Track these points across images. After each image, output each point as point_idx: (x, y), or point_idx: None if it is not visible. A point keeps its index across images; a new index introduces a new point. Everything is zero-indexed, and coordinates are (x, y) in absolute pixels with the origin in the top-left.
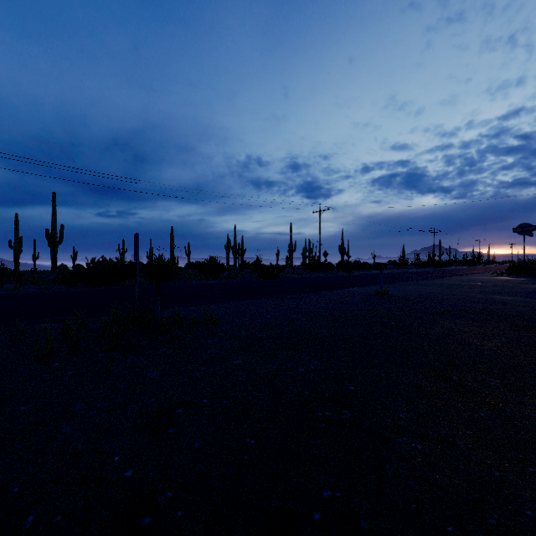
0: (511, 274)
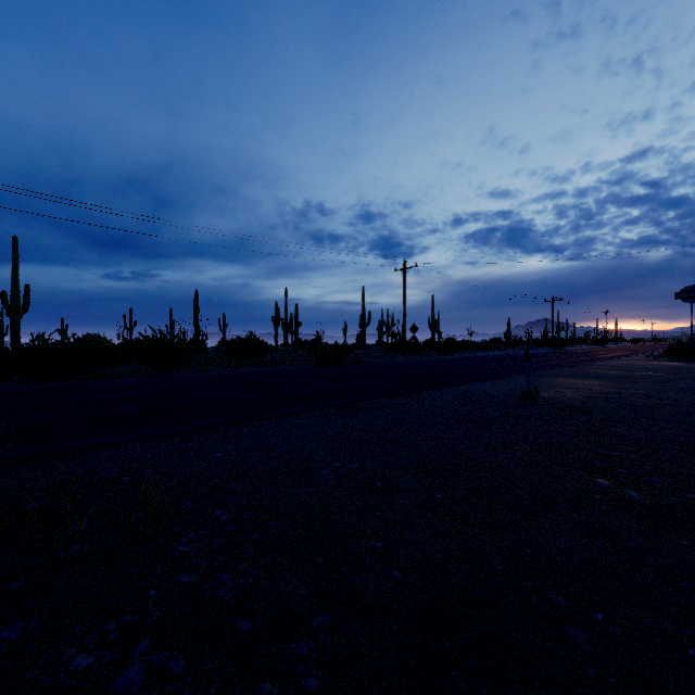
0: (674, 357)
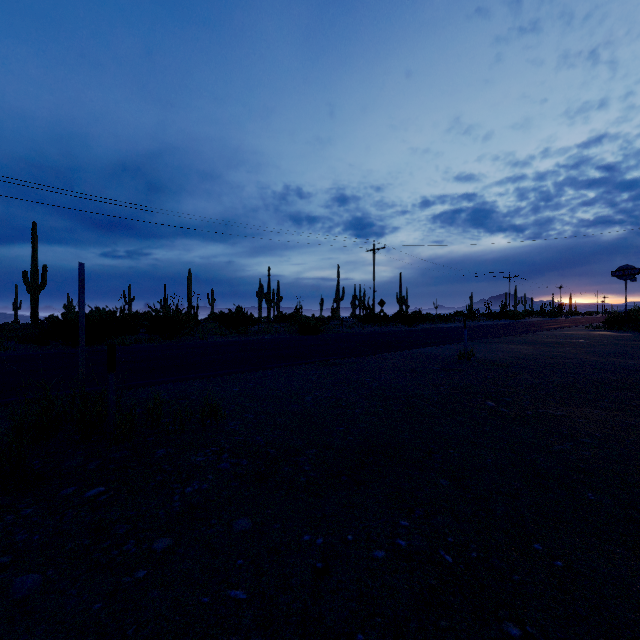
0: (610, 328)
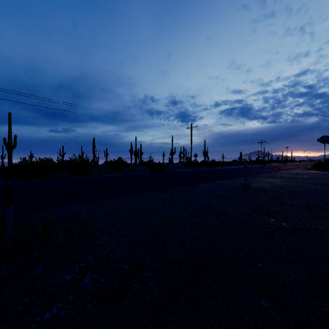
0: (317, 169)
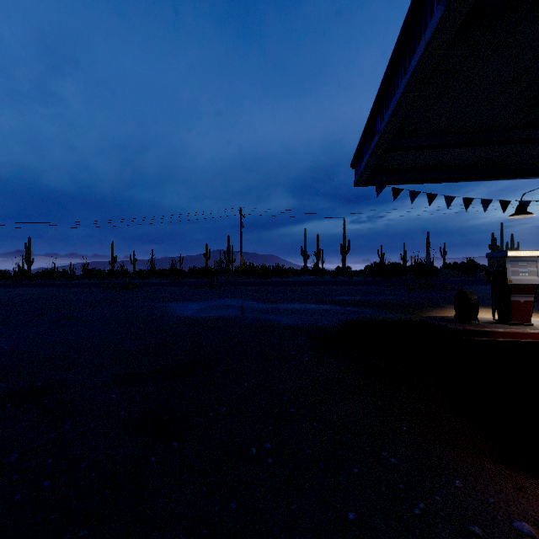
0: None
